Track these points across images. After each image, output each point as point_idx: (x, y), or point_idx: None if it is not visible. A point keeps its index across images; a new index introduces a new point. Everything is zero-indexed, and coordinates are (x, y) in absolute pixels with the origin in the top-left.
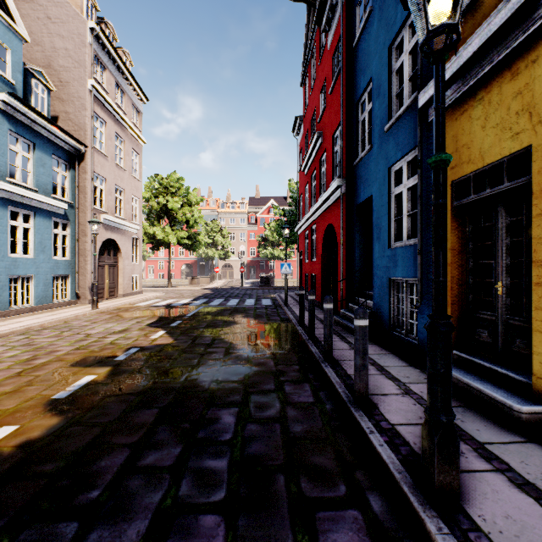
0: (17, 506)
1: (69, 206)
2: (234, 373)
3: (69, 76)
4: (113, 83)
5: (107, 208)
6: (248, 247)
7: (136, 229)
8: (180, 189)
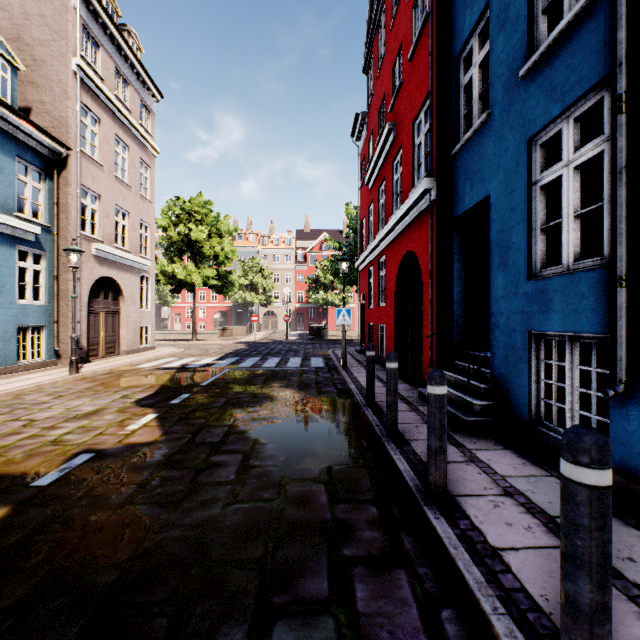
0: None
1: (44, 230)
2: (246, 529)
3: (45, 53)
4: (111, 68)
5: (102, 235)
6: (295, 291)
7: (146, 265)
8: (208, 216)
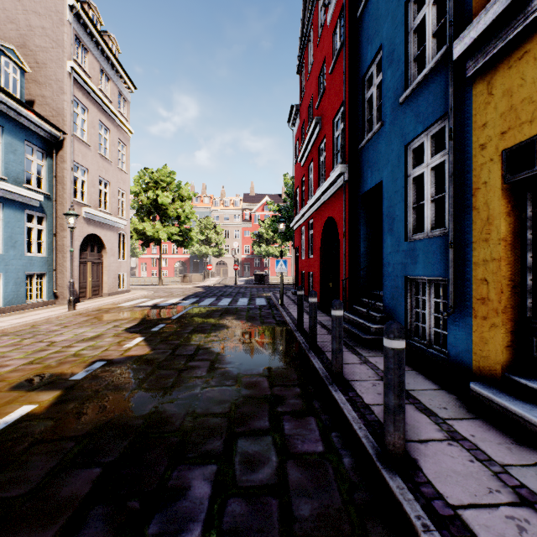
0: None
1: (46, 197)
2: (217, 399)
3: (46, 57)
4: (96, 67)
5: (89, 201)
6: (242, 244)
7: (123, 225)
8: (172, 183)
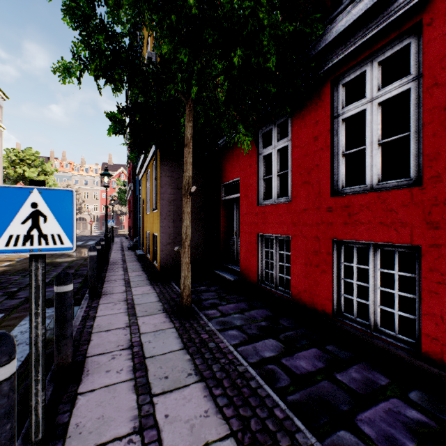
0: (14, 272)
1: None
2: (70, 259)
3: None
4: None
5: None
6: (101, 204)
7: None
8: (36, 160)
